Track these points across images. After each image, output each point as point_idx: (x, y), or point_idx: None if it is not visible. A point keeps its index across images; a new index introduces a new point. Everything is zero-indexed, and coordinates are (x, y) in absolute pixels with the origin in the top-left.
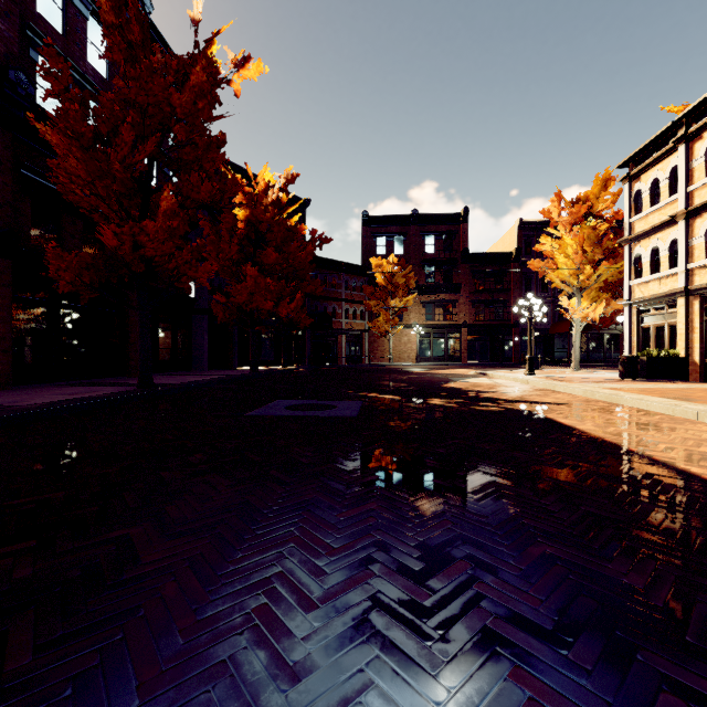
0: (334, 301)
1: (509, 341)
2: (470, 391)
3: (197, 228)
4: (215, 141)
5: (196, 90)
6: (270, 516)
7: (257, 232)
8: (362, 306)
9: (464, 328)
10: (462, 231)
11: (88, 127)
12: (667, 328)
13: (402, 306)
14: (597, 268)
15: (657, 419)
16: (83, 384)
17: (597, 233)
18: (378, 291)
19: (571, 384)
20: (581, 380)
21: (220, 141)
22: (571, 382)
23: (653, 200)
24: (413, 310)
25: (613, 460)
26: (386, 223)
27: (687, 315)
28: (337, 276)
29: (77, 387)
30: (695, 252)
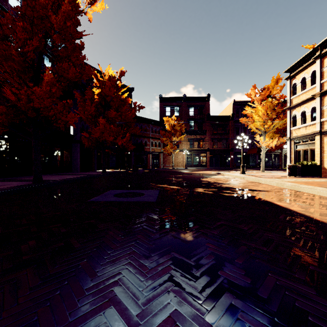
0: (145, 137)
1: (229, 158)
2: (216, 183)
3: (74, 98)
4: (78, 46)
5: (65, 14)
6: None
7: (105, 101)
8: (159, 140)
9: (208, 151)
10: (207, 105)
11: None
12: (309, 151)
13: (178, 140)
14: (273, 122)
15: None
16: (3, 181)
17: (273, 105)
18: (167, 133)
19: (267, 179)
20: (269, 177)
21: (81, 46)
22: (266, 178)
23: (302, 88)
24: (184, 143)
25: None
26: (170, 101)
27: (320, 144)
28: (147, 126)
29: None
30: (324, 113)
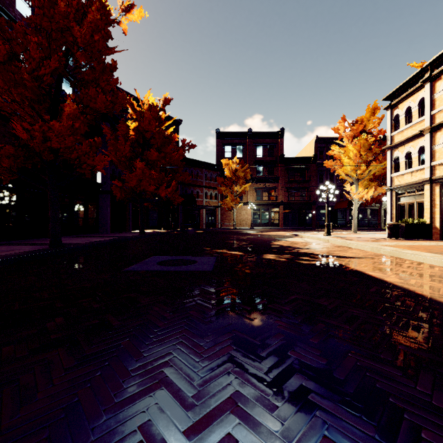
0: (197, 187)
1: (310, 214)
2: (291, 248)
3: (102, 135)
4: (109, 67)
5: (92, 25)
6: (94, 437)
7: (144, 138)
8: (216, 191)
9: (281, 205)
10: (280, 143)
11: (3, 45)
12: (417, 205)
13: (242, 191)
14: (368, 166)
15: (438, 270)
16: (9, 244)
17: (369, 143)
18: (226, 180)
19: (359, 243)
20: (363, 239)
21: (112, 67)
22: (358, 241)
23: (407, 121)
24: (249, 194)
25: (442, 317)
26: (231, 137)
27: (431, 196)
28: (199, 171)
29: (3, 246)
30: (436, 154)
